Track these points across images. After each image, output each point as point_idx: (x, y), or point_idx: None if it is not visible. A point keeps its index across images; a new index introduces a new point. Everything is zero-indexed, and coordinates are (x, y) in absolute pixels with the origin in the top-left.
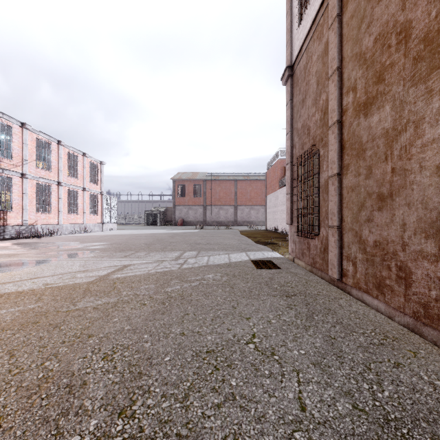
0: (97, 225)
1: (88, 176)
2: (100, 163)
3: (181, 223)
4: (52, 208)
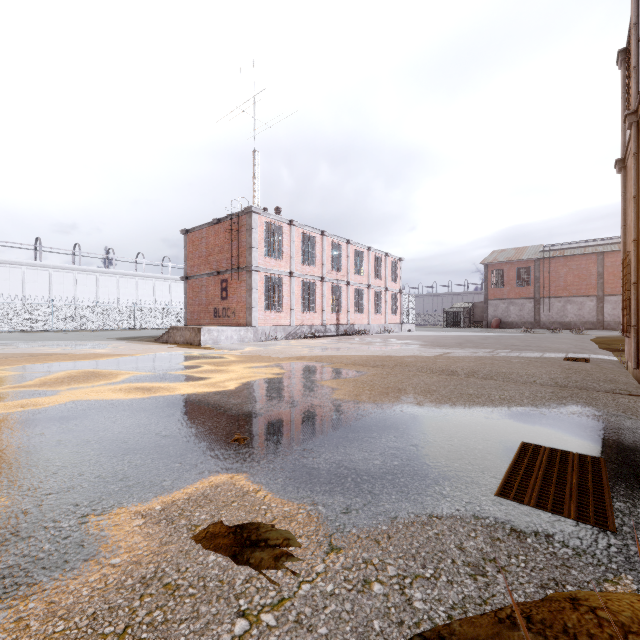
0: (396, 325)
1: (389, 275)
2: (399, 259)
3: (496, 325)
4: (364, 309)
